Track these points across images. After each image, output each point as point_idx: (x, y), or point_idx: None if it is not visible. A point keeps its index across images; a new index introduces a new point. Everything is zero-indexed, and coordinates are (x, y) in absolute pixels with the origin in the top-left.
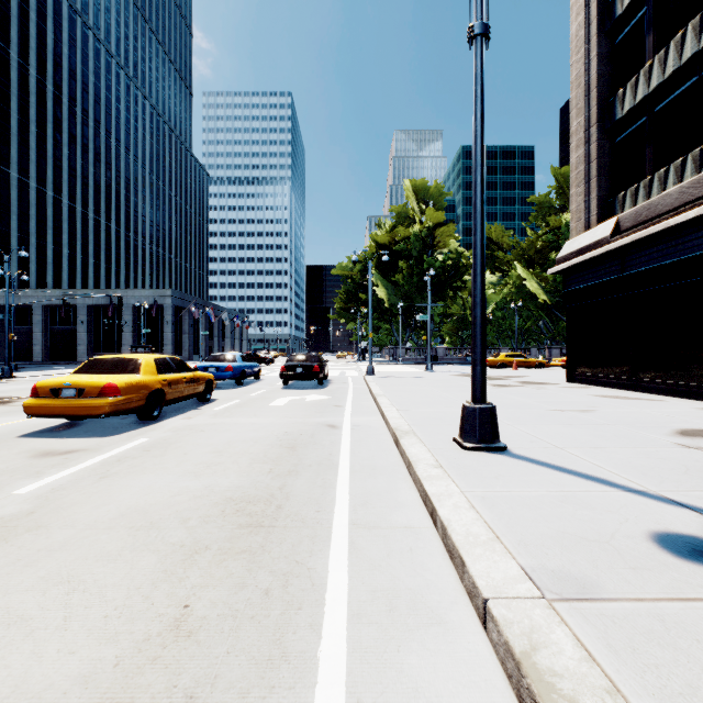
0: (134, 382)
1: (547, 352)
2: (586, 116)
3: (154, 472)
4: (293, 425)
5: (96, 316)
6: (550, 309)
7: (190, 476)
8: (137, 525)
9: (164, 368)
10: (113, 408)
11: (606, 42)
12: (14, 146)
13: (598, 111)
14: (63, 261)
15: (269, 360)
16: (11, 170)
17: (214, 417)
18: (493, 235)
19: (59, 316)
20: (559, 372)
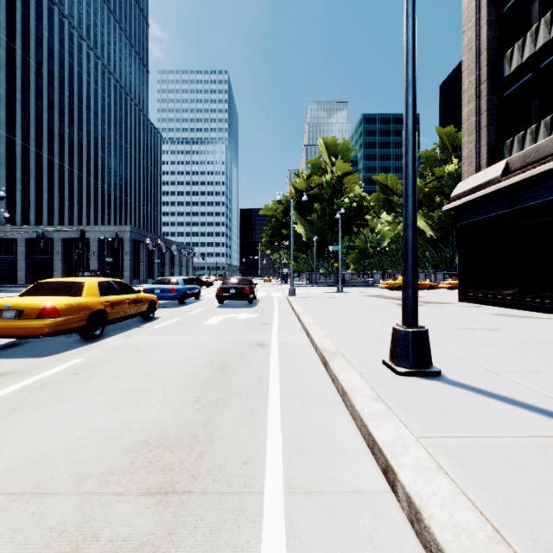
0: (75, 304)
1: (433, 276)
2: (476, 75)
3: (72, 402)
4: (225, 344)
5: (69, 248)
6: (435, 242)
7: (109, 407)
8: (18, 490)
9: (107, 290)
10: (52, 328)
11: (495, 11)
12: (3, 110)
13: (487, 70)
14: (43, 204)
15: (209, 283)
16: (0, 130)
17: (153, 336)
18: (389, 183)
19: (39, 248)
20: (448, 293)
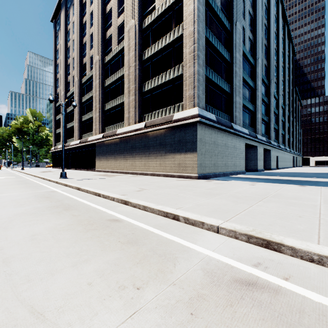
0: None
1: None
2: (54, 131)
3: None
4: (3, 171)
5: None
6: None
7: None
8: None
9: None
10: None
11: (56, 122)
12: None
13: (54, 131)
14: None
15: None
16: None
17: None
18: None
19: None
20: None
